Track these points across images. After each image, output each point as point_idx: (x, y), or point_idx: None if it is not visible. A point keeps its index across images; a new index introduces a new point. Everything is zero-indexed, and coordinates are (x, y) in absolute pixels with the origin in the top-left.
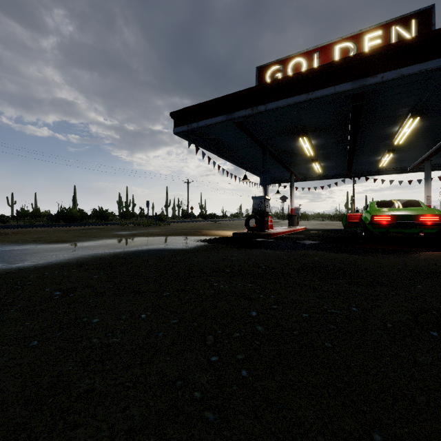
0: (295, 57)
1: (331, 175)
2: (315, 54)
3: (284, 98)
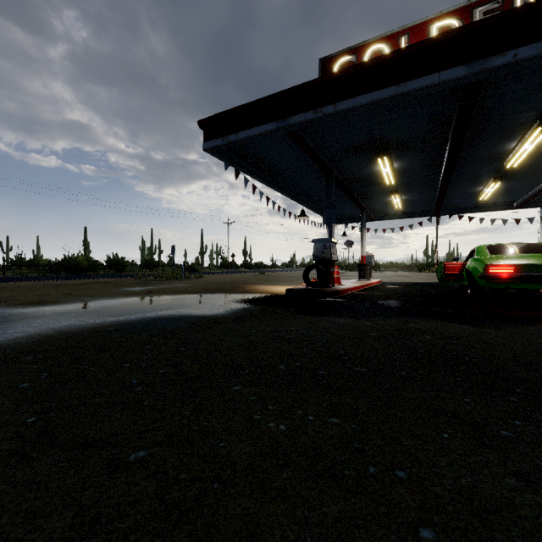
0: (373, 43)
1: (412, 212)
2: (403, 38)
3: (362, 93)
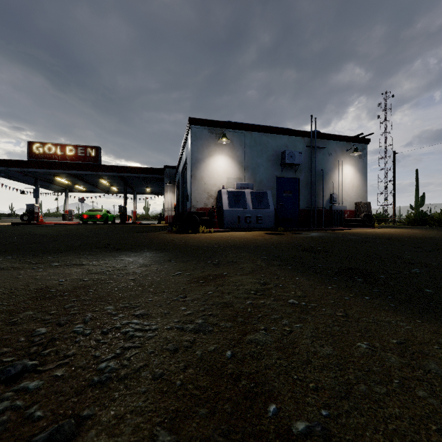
0: (49, 144)
1: (97, 191)
2: (59, 147)
3: (37, 168)
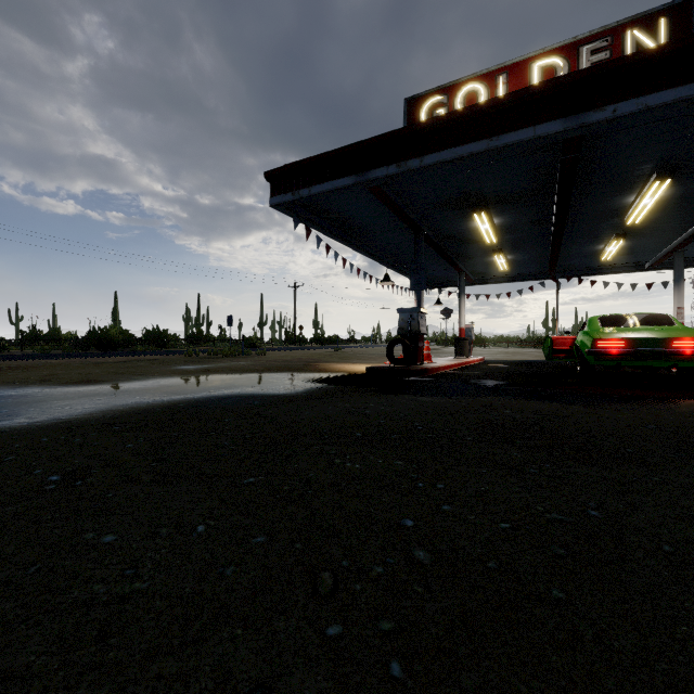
0: (467, 82)
1: (522, 275)
2: (501, 77)
3: (450, 146)
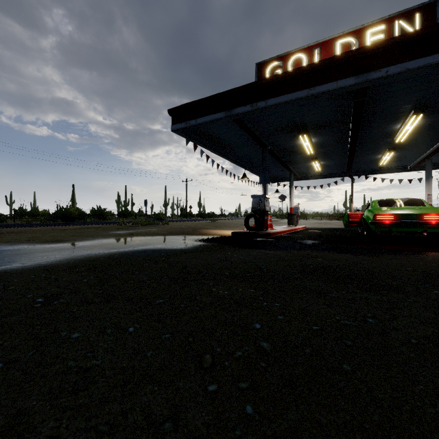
0: (295, 53)
1: (330, 174)
2: (316, 50)
3: (284, 93)
